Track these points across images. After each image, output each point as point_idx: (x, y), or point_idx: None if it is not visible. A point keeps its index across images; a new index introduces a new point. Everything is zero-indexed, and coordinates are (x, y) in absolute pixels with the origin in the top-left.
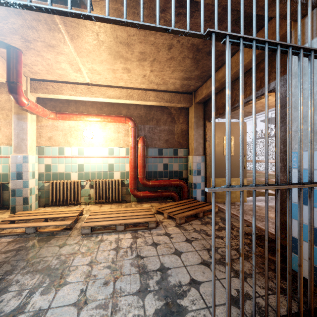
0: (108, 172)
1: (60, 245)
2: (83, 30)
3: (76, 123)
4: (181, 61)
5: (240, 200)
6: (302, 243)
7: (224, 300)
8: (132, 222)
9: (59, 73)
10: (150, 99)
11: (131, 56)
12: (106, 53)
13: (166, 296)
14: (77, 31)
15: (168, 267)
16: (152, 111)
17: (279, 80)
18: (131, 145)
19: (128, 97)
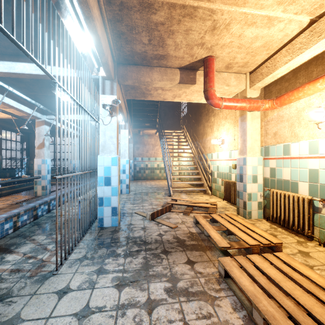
0: None
1: (188, 261)
2: None
3: (306, 102)
4: None
5: None
6: None
7: None
8: None
9: (259, 45)
10: None
11: None
12: None
13: None
14: None
15: None
16: None
17: None
18: None
19: None
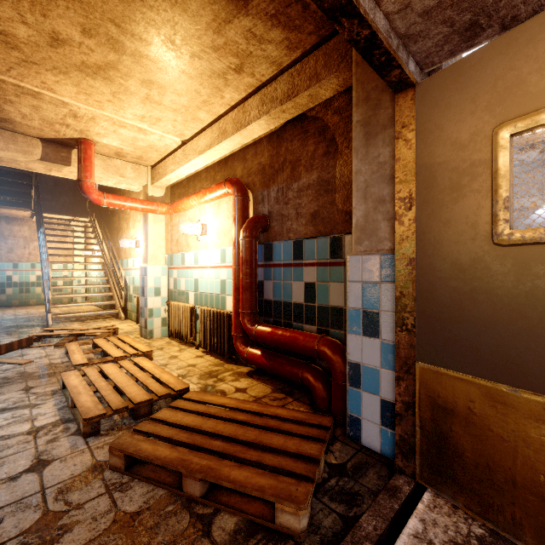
0: (220, 296)
1: (25, 388)
2: (28, 71)
3: (193, 213)
4: None
5: None
6: None
7: None
8: (74, 399)
9: (144, 145)
10: (251, 118)
11: (101, 56)
12: (91, 80)
13: None
14: (33, 78)
15: None
16: (282, 145)
17: None
18: (233, 239)
19: (220, 137)
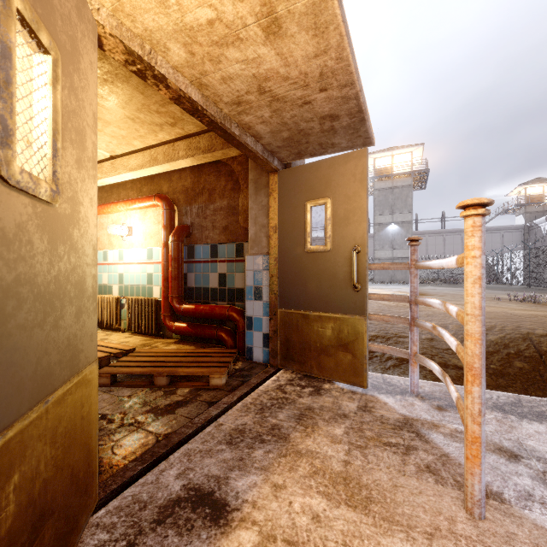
0: (147, 286)
1: None
2: None
3: (118, 217)
4: (110, 67)
5: None
6: None
7: None
8: None
9: None
10: (180, 156)
11: None
12: None
13: None
14: None
15: None
16: (202, 176)
17: None
18: (162, 242)
19: (152, 163)
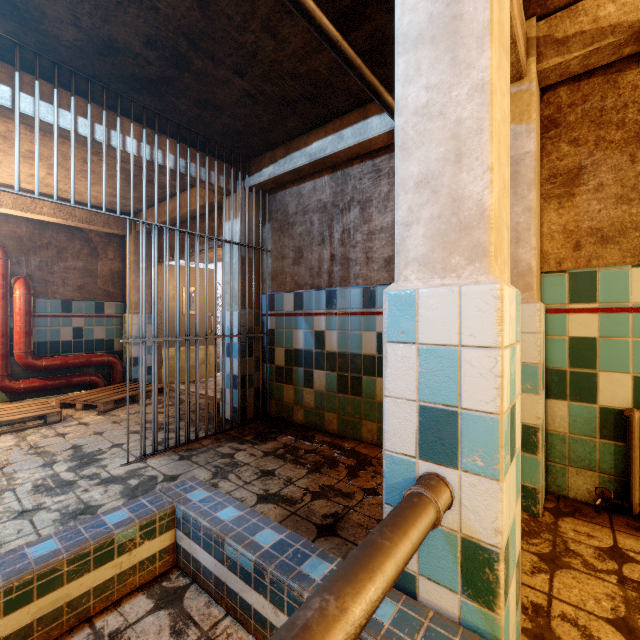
0: None
1: None
2: None
3: None
4: (107, 177)
5: (153, 349)
6: (206, 380)
7: (147, 445)
8: (13, 419)
9: None
10: (45, 212)
11: (7, 149)
12: None
13: (81, 459)
14: None
15: (84, 445)
16: (47, 231)
17: (187, 259)
18: None
19: None
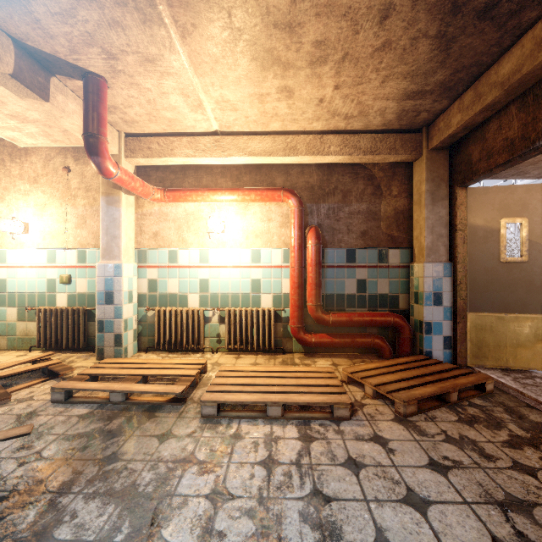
0: (250, 295)
1: (161, 437)
2: (202, 10)
3: (196, 207)
4: (406, 49)
5: None
6: None
7: None
8: (299, 402)
9: (167, 116)
10: (331, 151)
11: (295, 57)
12: (247, 58)
13: None
14: (192, 15)
15: None
16: (333, 175)
17: None
18: (292, 243)
19: (288, 151)
